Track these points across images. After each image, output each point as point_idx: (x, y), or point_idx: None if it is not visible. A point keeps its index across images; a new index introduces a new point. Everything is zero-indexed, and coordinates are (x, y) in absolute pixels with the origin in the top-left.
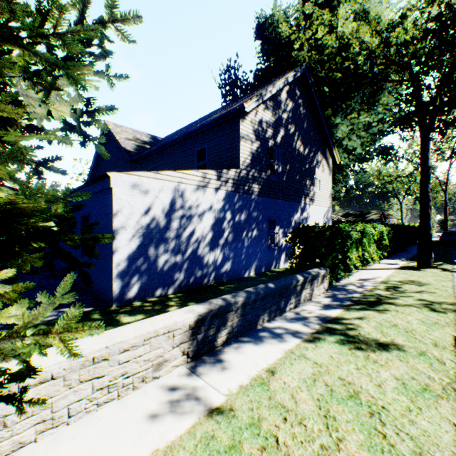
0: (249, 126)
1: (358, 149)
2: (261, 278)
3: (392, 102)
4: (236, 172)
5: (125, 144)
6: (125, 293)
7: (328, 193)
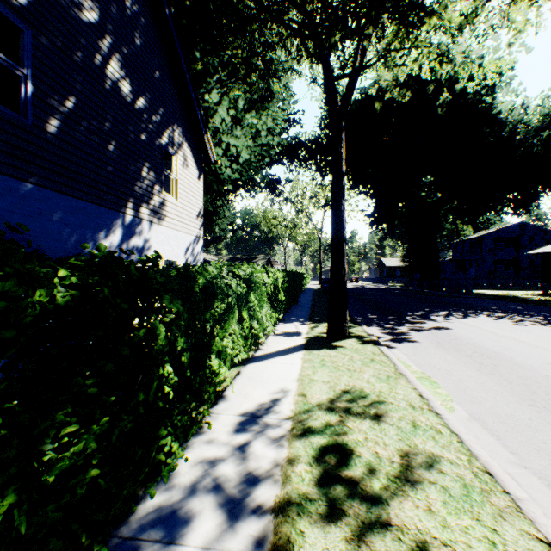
0: None
1: (245, 153)
2: None
3: (283, 117)
4: None
5: None
6: None
7: (196, 210)
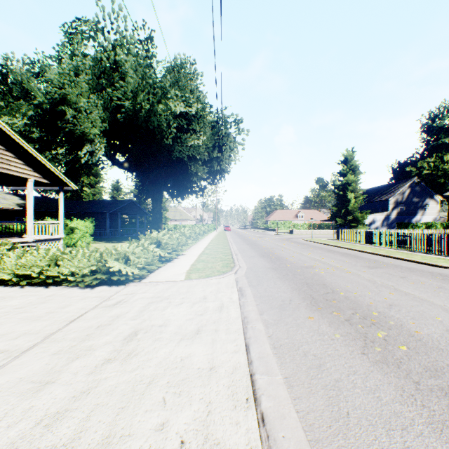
0: (391, 201)
1: None
2: None
3: None
4: (387, 212)
5: None
6: None
7: (435, 211)
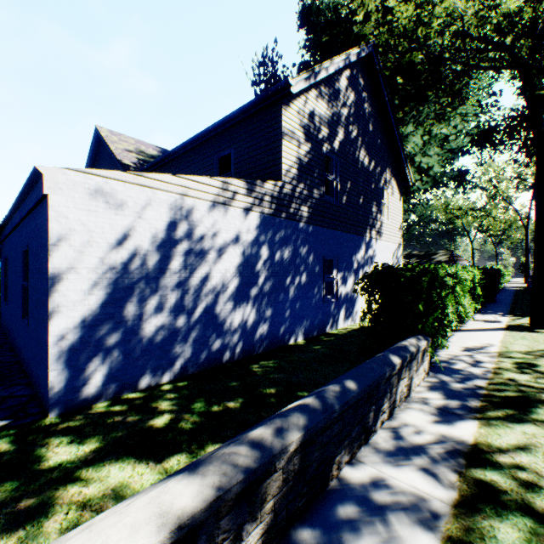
0: (295, 118)
1: (436, 168)
2: (313, 347)
3: (473, 112)
4: (277, 186)
5: (123, 157)
6: (76, 390)
7: (398, 224)
